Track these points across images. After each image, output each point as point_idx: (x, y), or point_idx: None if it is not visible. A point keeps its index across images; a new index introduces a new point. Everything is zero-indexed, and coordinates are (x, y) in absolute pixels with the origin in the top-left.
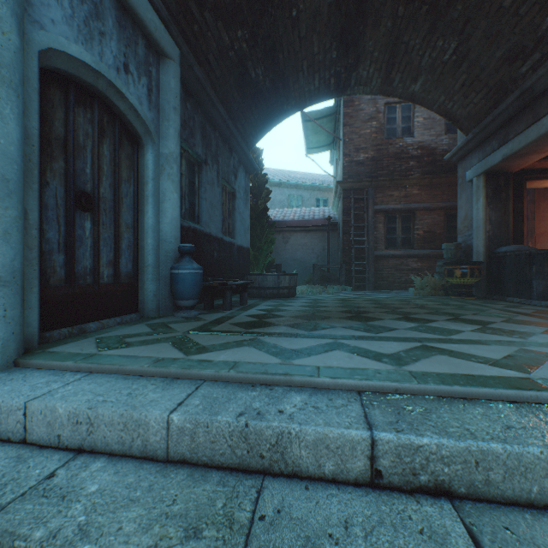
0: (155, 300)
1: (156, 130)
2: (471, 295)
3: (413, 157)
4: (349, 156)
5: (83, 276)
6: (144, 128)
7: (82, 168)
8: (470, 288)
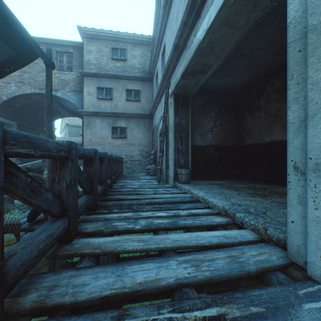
0: None
1: None
2: None
3: None
4: None
5: None
6: None
7: None
8: None
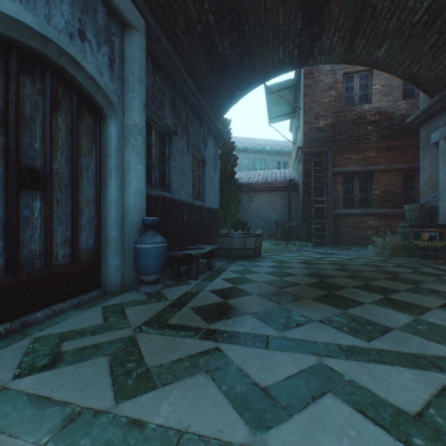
0: (118, 274)
1: (119, 101)
2: (439, 258)
3: (371, 122)
4: (309, 123)
5: (30, 260)
6: (106, 100)
7: (29, 142)
8: (438, 251)
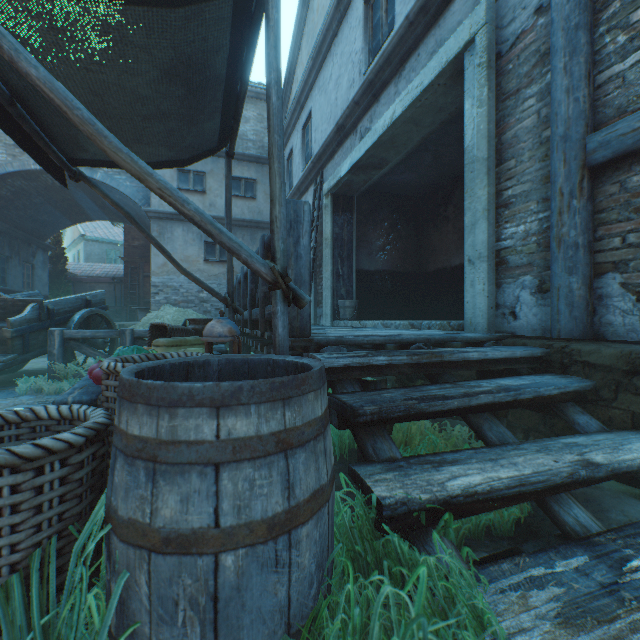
0: None
1: None
2: None
3: None
4: (129, 242)
5: None
6: None
7: None
8: None
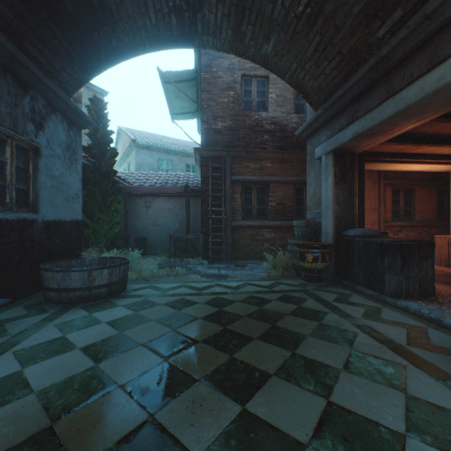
0: None
1: None
2: (322, 280)
3: (268, 132)
4: (208, 123)
5: None
6: None
7: None
8: (321, 272)
